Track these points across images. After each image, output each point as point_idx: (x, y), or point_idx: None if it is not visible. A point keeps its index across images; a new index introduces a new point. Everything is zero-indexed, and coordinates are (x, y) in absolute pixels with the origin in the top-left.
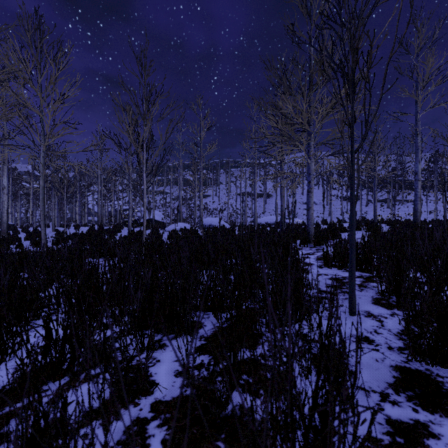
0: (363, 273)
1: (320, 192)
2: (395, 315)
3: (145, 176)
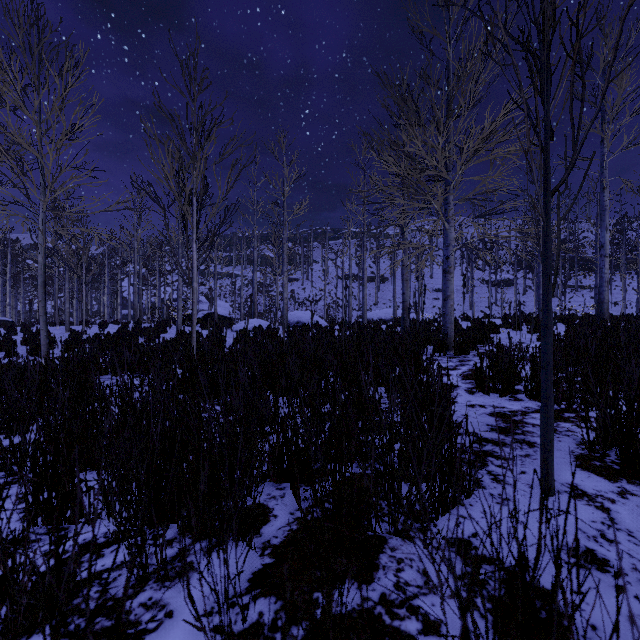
0: None
1: (458, 275)
2: (628, 494)
3: (195, 248)
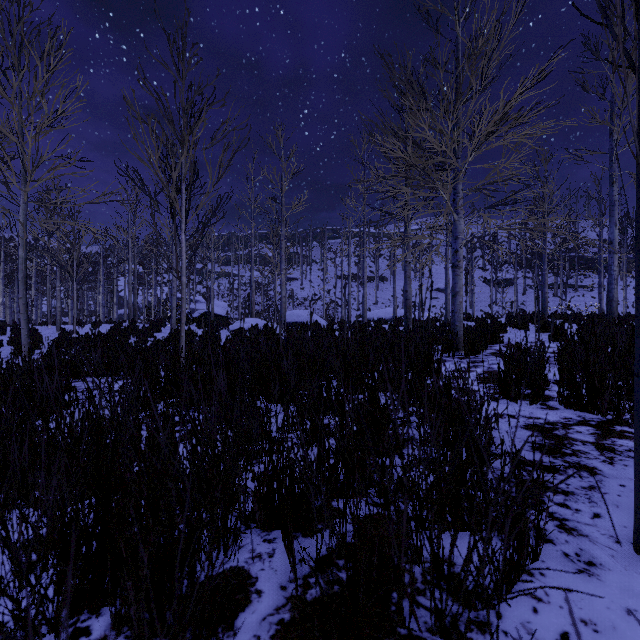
0: (584, 413)
1: None
2: None
3: (184, 239)
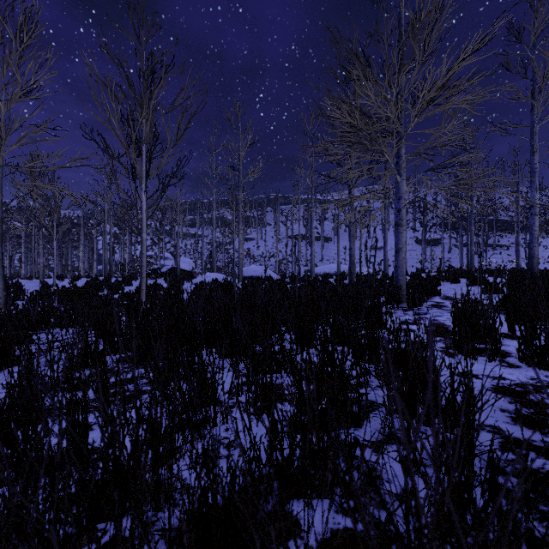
0: None
1: (391, 235)
2: None
3: (144, 198)
